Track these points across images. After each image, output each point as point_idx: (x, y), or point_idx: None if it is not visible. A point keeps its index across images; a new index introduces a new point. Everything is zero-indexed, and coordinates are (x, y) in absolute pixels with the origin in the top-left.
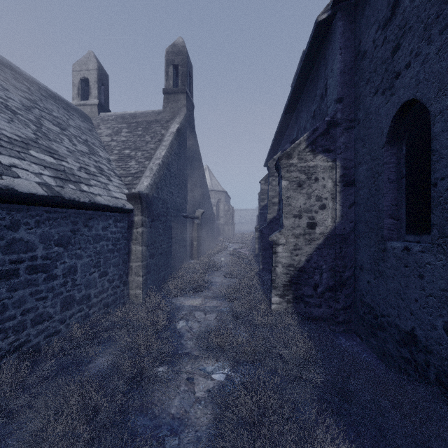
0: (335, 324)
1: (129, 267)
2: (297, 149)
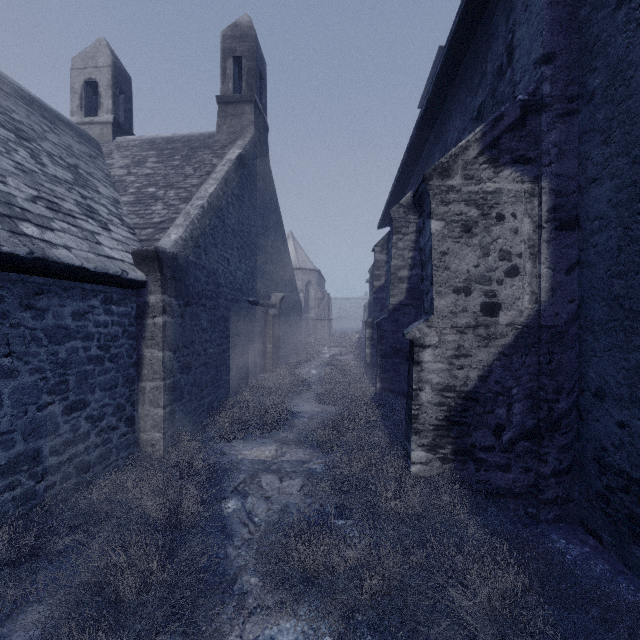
0: (539, 505)
1: (139, 390)
2: (462, 158)
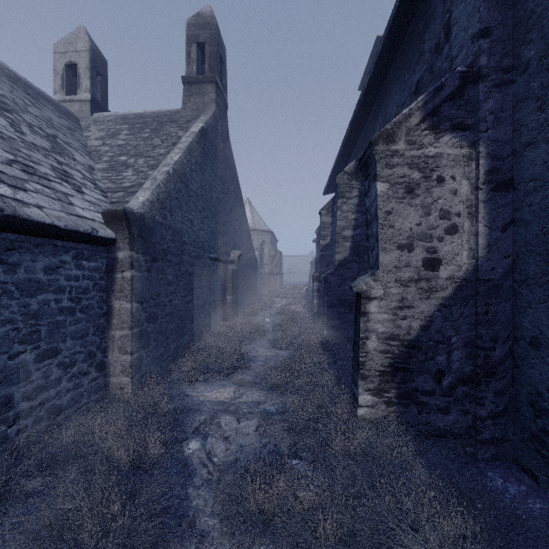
0: (477, 445)
1: (108, 338)
2: (405, 124)
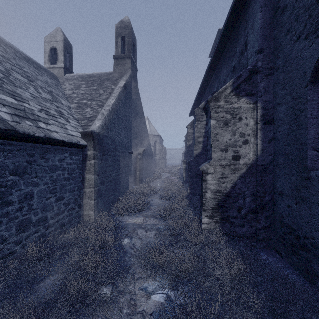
0: (256, 241)
1: (83, 192)
2: (224, 93)
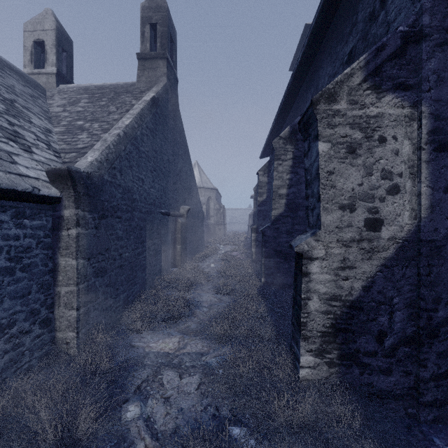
0: (419, 407)
1: (54, 294)
2: (347, 84)
